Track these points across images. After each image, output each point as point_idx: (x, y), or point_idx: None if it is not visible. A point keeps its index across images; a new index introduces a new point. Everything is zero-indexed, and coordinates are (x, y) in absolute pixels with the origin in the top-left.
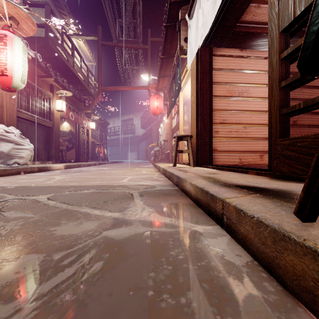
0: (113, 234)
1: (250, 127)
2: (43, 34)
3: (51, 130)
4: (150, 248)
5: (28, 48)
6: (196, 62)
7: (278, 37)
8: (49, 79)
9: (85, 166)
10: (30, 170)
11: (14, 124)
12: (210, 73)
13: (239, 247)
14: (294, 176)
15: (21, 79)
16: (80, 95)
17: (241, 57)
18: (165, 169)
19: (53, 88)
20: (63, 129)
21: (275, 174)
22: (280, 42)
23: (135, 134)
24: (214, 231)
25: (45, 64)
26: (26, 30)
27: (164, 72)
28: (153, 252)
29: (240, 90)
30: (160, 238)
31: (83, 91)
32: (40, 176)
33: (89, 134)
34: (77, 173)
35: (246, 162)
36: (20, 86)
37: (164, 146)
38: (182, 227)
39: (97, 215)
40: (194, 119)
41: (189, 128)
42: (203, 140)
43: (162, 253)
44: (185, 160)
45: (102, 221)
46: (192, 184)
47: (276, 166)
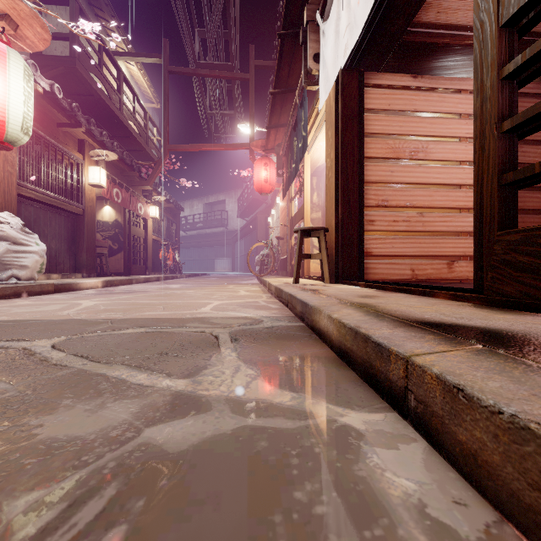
0: (167, 435)
1: (430, 214)
2: (66, 53)
3: (81, 219)
4: (246, 481)
5: (37, 74)
6: (334, 98)
7: (497, 36)
8: (76, 129)
9: (141, 282)
10: (39, 289)
11: (13, 208)
12: (360, 117)
13: (456, 475)
14: (533, 303)
15: (21, 126)
16: (132, 160)
17: (415, 88)
18: (279, 288)
19: (84, 147)
20: (103, 219)
21: (490, 299)
22: (500, 45)
23: (228, 228)
24: (388, 427)
25: (69, 103)
26: (32, 39)
27: (277, 119)
28: (254, 492)
29: (413, 148)
30: (269, 448)
31: (138, 153)
32: (55, 300)
33: (149, 227)
34: (122, 295)
35: (423, 276)
36: (19, 140)
37: (278, 248)
38: (318, 415)
39: (140, 385)
40: (331, 200)
41: (321, 217)
42: (347, 236)
43: (275, 496)
44: (314, 272)
45: (149, 399)
46: (333, 319)
47: (492, 284)
